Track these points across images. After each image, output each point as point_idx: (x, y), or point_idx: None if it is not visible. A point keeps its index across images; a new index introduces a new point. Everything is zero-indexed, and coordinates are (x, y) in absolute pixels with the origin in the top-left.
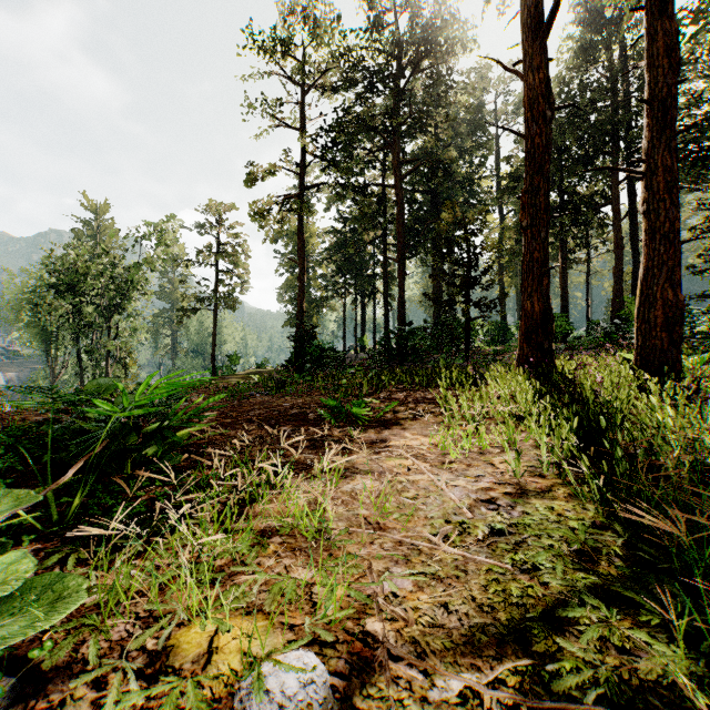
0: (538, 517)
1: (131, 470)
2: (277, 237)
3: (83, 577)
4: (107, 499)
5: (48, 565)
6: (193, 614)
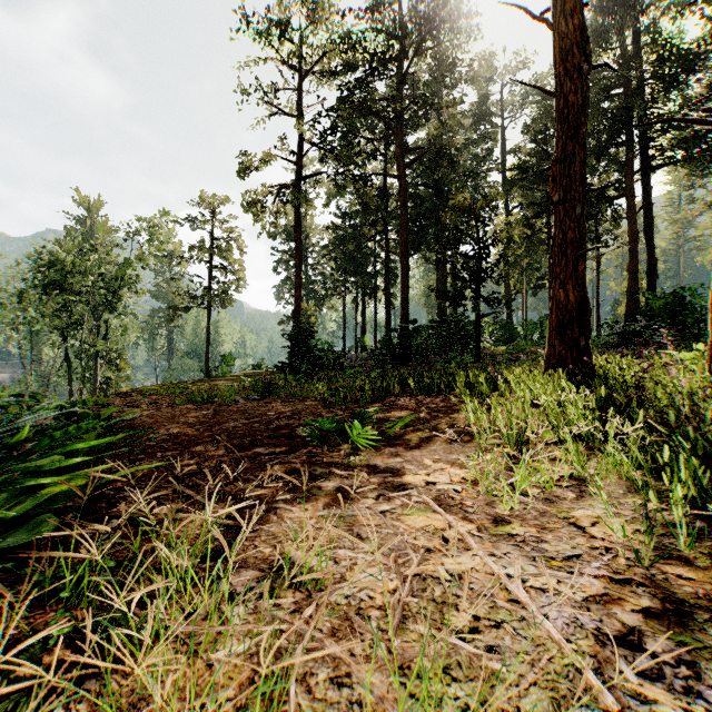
0: None
1: None
2: (275, 234)
3: None
4: None
5: None
6: None
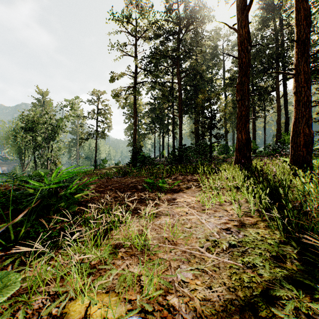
0: (252, 238)
1: (53, 214)
2: (124, 106)
3: (20, 274)
4: (39, 229)
5: (5, 264)
6: (77, 293)
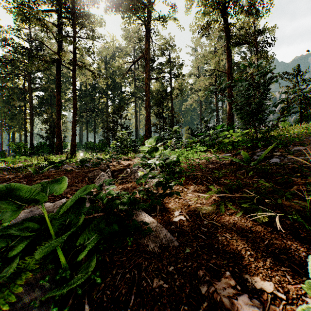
0: None
1: None
2: None
3: None
4: None
5: None
6: None
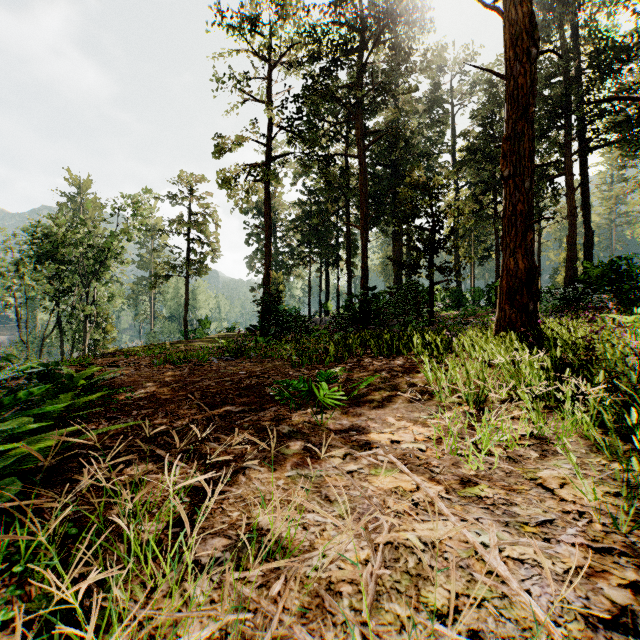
0: None
1: None
2: (247, 210)
3: None
4: None
5: None
6: None
